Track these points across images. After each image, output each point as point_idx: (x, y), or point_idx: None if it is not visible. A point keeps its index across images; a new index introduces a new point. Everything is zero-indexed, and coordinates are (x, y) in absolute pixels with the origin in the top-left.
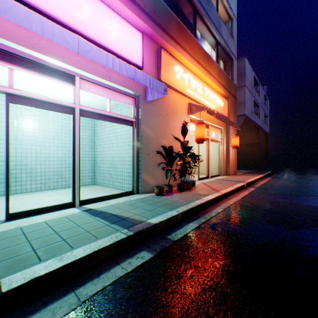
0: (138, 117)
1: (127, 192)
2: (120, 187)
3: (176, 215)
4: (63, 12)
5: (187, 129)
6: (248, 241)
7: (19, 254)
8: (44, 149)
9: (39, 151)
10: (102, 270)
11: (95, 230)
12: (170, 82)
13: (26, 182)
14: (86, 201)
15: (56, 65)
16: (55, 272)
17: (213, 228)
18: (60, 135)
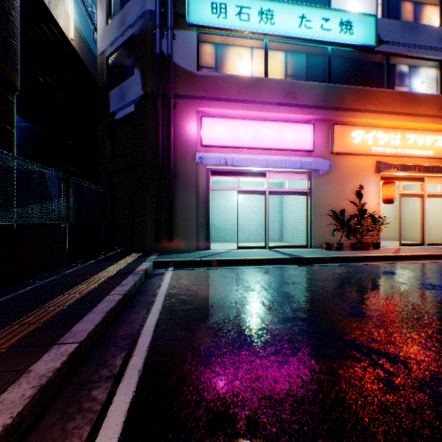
0: (310, 188)
1: (301, 246)
2: (299, 243)
3: (324, 257)
4: (260, 143)
5: (360, 193)
6: (361, 272)
7: (246, 255)
8: (248, 214)
9: (245, 216)
10: (274, 265)
11: (273, 255)
12: (344, 150)
13: (239, 235)
14: (272, 247)
15: (256, 170)
16: (258, 259)
17: (347, 267)
18: (257, 204)
